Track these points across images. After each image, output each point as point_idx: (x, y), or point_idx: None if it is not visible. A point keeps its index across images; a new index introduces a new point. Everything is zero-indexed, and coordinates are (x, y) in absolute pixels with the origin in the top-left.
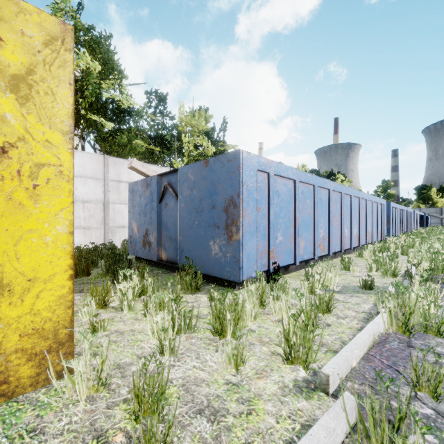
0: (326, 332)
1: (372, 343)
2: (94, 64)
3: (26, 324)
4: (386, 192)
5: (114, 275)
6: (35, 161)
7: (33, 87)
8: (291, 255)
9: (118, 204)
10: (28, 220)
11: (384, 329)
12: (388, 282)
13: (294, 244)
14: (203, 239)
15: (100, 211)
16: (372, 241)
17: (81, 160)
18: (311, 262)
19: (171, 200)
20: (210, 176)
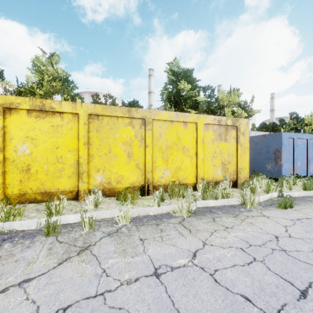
0: None
1: None
2: (188, 86)
3: (243, 176)
4: None
5: None
6: (244, 147)
7: (244, 133)
8: (305, 172)
9: None
10: (244, 157)
11: None
12: None
13: (307, 167)
14: (262, 164)
15: None
16: None
17: None
18: None
19: None
20: (266, 141)
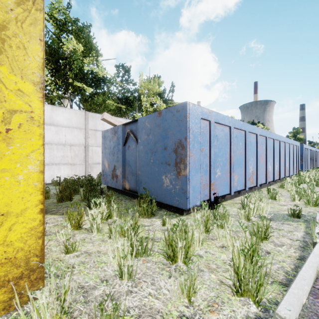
0: (267, 260)
1: (316, 275)
2: (78, 46)
3: None
4: (296, 137)
5: (88, 201)
6: (7, 108)
7: (6, 42)
8: (227, 187)
9: (95, 147)
10: (1, 160)
11: None
12: (312, 211)
13: (230, 178)
14: (157, 174)
15: (82, 152)
16: (290, 175)
17: (69, 115)
18: (242, 192)
19: (132, 144)
20: (162, 124)
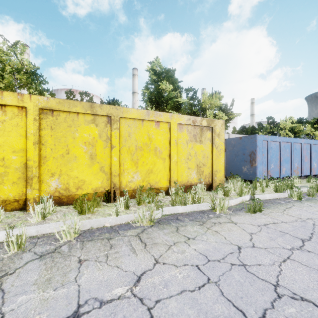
0: None
1: (303, 193)
2: (170, 86)
3: (219, 178)
4: None
5: None
6: (220, 149)
7: (220, 135)
8: (278, 174)
9: None
10: (219, 159)
11: (310, 191)
12: None
13: (279, 169)
14: (239, 166)
15: None
16: None
17: None
18: (289, 179)
19: None
20: (242, 143)
